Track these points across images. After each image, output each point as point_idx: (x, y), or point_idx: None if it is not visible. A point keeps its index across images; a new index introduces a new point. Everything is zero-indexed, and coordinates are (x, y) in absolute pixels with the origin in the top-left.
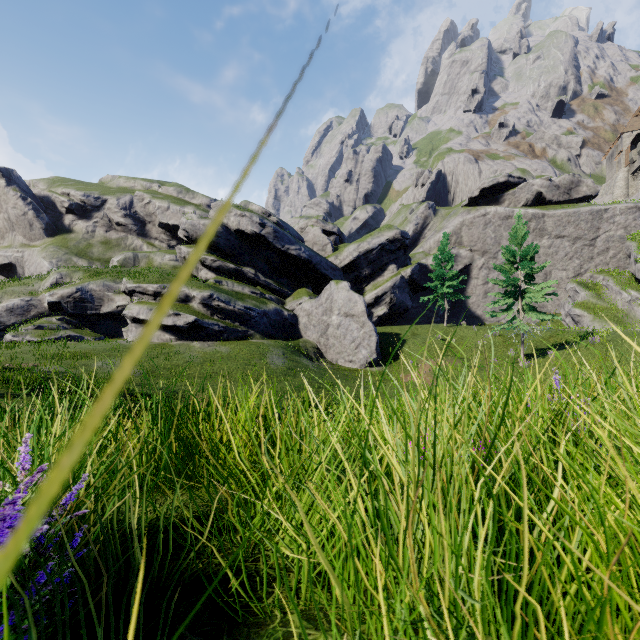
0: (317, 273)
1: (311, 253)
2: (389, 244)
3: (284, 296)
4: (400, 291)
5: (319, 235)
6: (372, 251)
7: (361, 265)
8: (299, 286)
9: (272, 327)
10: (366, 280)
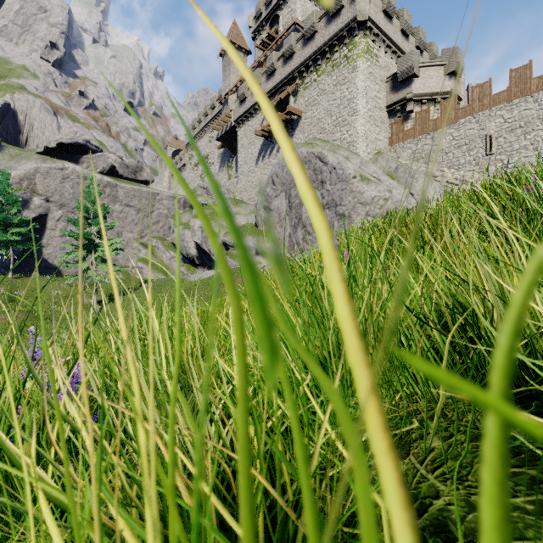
0: None
1: None
2: None
3: None
4: None
5: None
6: None
7: None
8: None
9: None
10: None
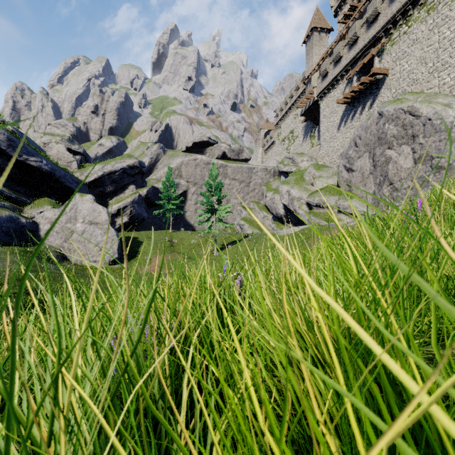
0: (61, 185)
1: (54, 167)
2: (130, 169)
3: (22, 204)
4: (138, 205)
5: (64, 152)
6: (115, 173)
7: (105, 183)
8: (41, 196)
9: (5, 234)
10: (110, 195)
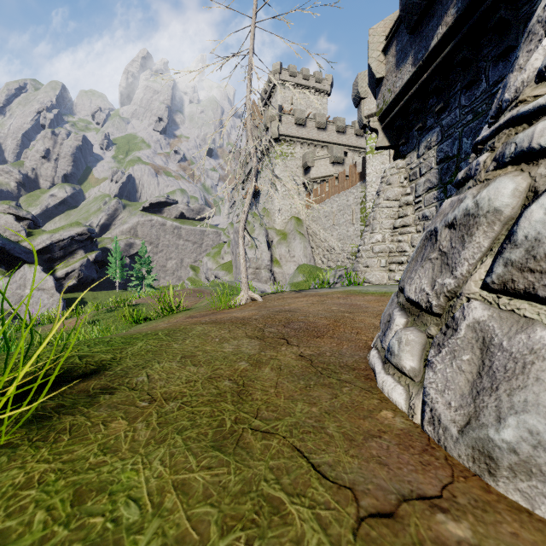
0: (11, 256)
1: (5, 242)
2: (78, 236)
3: None
4: (87, 269)
5: (12, 222)
6: (64, 240)
7: (54, 250)
8: None
9: None
10: (59, 260)
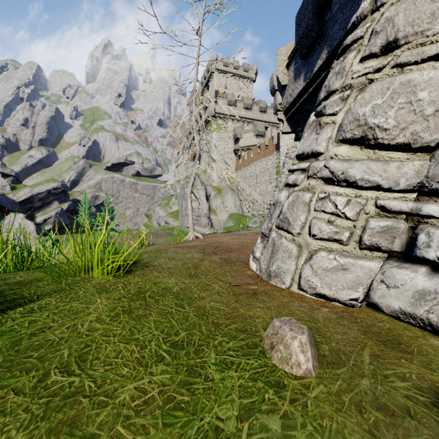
0: None
1: None
2: (54, 190)
3: None
4: (61, 216)
5: None
6: (42, 193)
7: (34, 201)
8: None
9: None
10: (38, 209)
